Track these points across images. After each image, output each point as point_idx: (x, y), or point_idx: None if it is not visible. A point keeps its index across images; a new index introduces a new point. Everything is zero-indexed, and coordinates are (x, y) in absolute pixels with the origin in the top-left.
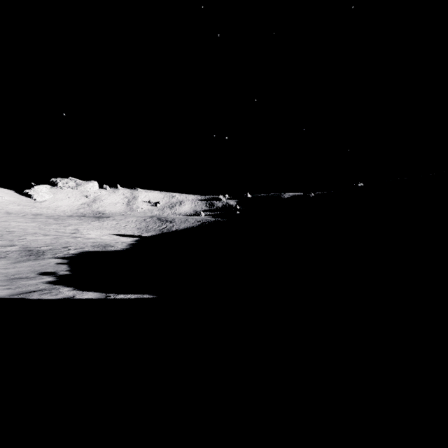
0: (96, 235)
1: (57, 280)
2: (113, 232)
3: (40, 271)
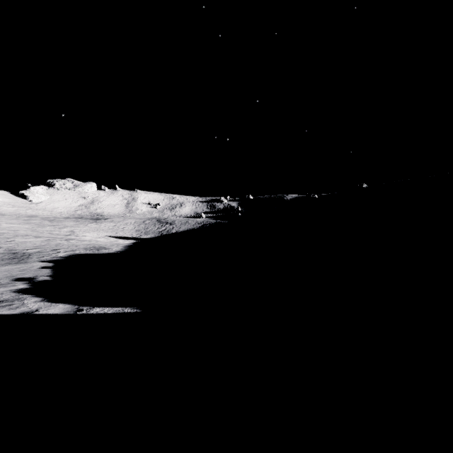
0: (92, 237)
1: (29, 287)
2: (111, 234)
3: (17, 276)
